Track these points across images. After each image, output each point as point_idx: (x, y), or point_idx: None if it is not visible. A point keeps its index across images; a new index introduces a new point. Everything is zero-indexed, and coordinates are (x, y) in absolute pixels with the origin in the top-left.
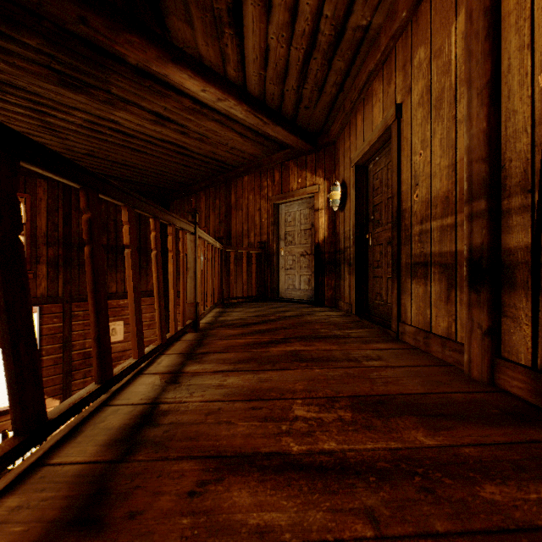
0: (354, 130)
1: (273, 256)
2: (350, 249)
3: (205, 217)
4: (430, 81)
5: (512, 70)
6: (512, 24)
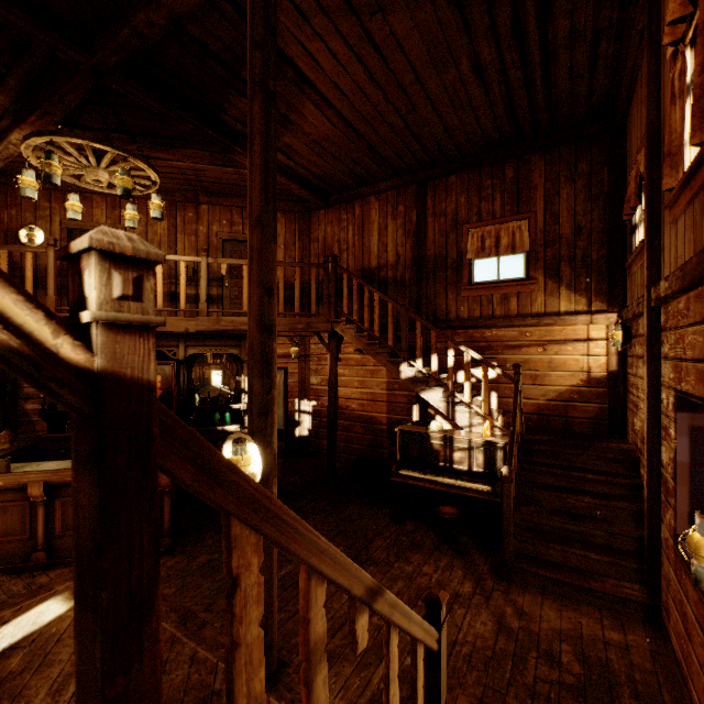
0: (61, 203)
1: None
2: None
3: None
4: (147, 231)
5: (180, 252)
6: (180, 241)
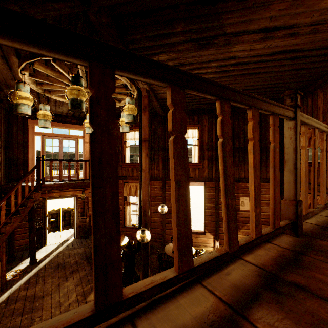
0: None
1: None
2: None
3: (322, 112)
4: None
5: None
6: None
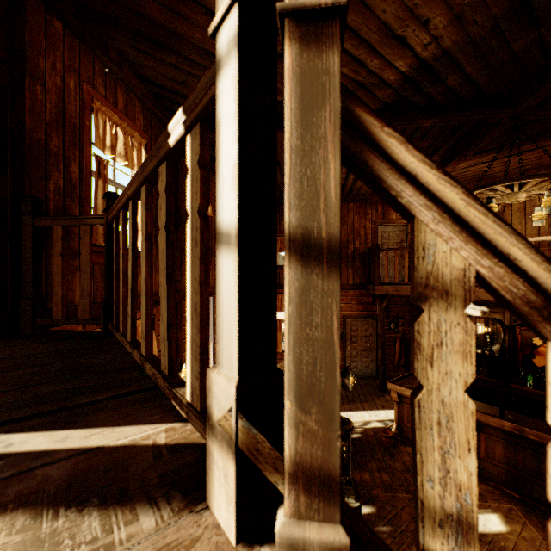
0: None
1: None
2: None
3: None
4: (524, 206)
5: None
6: None
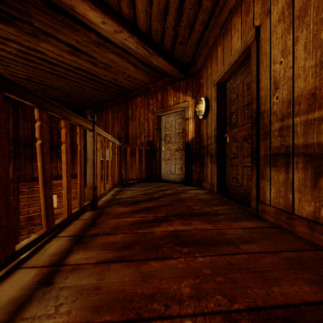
0: (215, 59)
1: (157, 151)
2: (211, 145)
3: (111, 125)
4: None
5: None
6: None
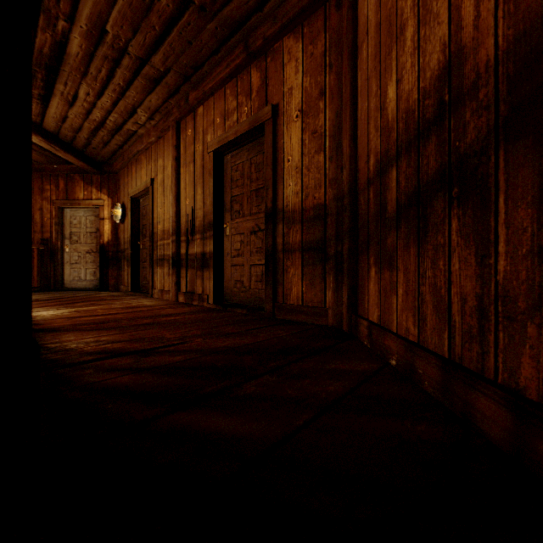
0: (131, 174)
1: (58, 252)
2: (128, 250)
3: None
4: (164, 178)
5: (183, 194)
6: (183, 178)
